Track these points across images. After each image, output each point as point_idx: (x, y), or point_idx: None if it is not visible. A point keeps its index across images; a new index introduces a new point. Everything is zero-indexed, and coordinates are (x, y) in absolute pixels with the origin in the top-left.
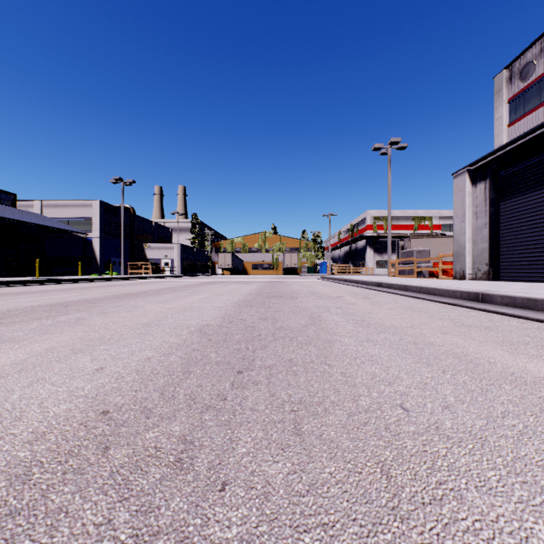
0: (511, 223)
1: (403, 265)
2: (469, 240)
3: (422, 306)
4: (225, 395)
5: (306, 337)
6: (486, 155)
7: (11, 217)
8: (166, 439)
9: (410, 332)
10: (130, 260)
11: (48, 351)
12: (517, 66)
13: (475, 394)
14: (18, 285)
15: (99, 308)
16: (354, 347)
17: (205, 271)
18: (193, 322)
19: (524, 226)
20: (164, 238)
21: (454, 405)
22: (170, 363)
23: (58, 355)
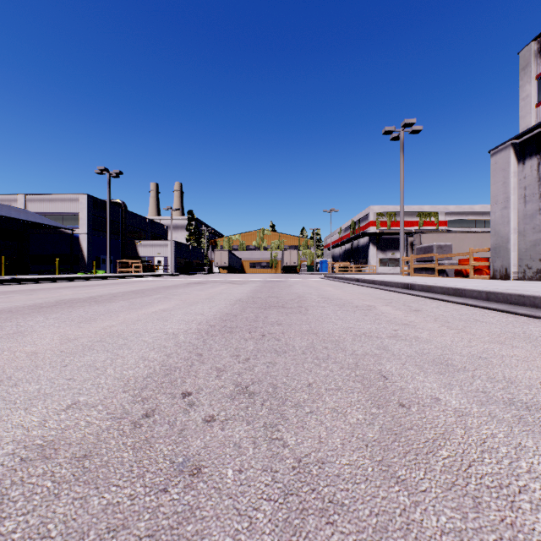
0: None
1: (419, 262)
2: (514, 231)
3: None
4: None
5: None
6: None
7: None
8: None
9: None
10: (121, 258)
11: None
12: None
13: None
14: None
15: None
16: None
17: (201, 269)
18: (26, 420)
19: None
20: (158, 235)
21: None
22: None
23: None
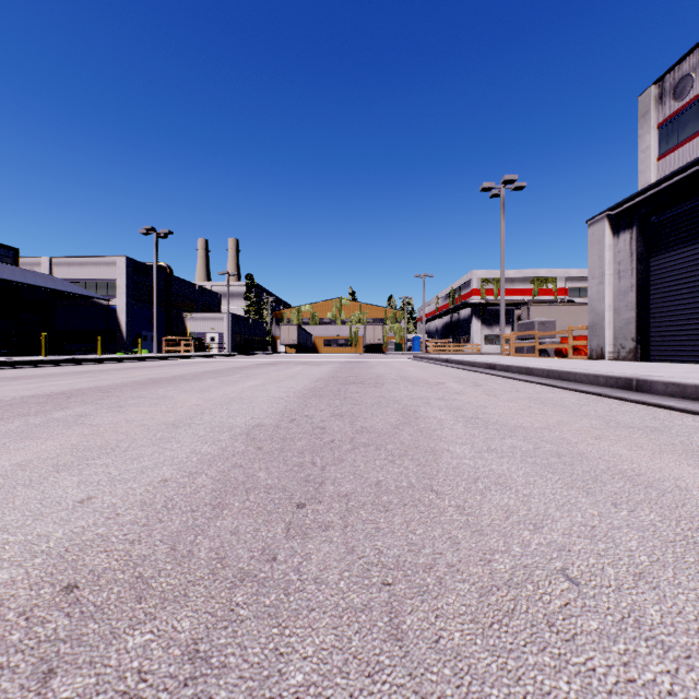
0: (666, 286)
1: (520, 341)
2: (609, 308)
3: (555, 396)
4: (275, 551)
5: (399, 445)
6: (633, 196)
7: (11, 278)
8: (161, 649)
9: (547, 437)
10: (166, 334)
11: (19, 468)
12: (669, 81)
13: (679, 549)
14: (15, 367)
15: (113, 399)
16: (470, 460)
17: (263, 348)
18: (239, 421)
19: (684, 289)
20: (210, 306)
21: (651, 572)
22: (195, 489)
23: (30, 475)
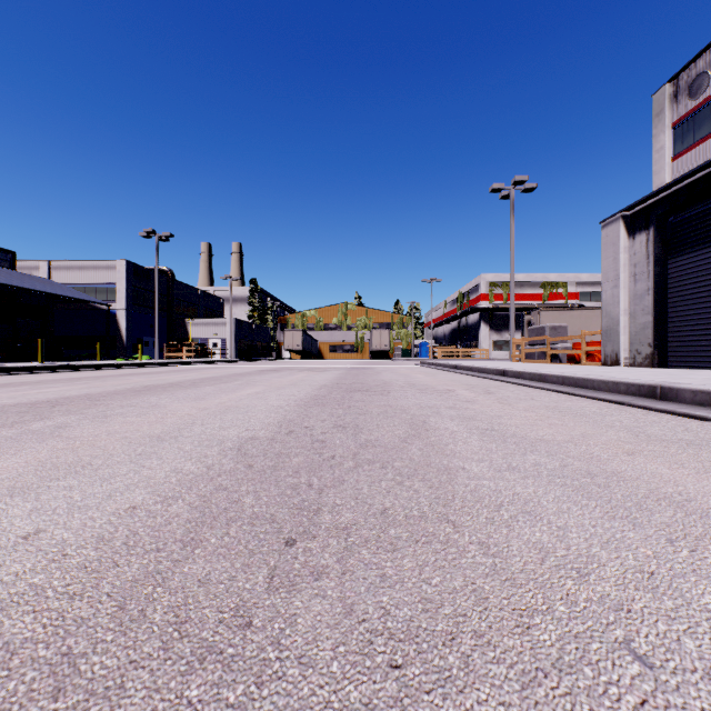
0: (684, 289)
1: (531, 346)
2: (625, 312)
3: (573, 405)
4: (251, 611)
5: (408, 462)
6: (649, 195)
7: (7, 282)
8: None
9: (573, 452)
10: (168, 340)
11: None
12: (684, 79)
13: None
14: (7, 373)
15: (100, 408)
16: (490, 482)
17: (267, 354)
18: (231, 433)
19: (704, 292)
20: (213, 311)
21: None
22: (167, 519)
23: None
